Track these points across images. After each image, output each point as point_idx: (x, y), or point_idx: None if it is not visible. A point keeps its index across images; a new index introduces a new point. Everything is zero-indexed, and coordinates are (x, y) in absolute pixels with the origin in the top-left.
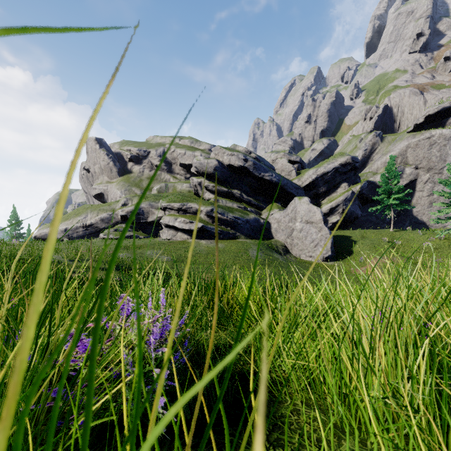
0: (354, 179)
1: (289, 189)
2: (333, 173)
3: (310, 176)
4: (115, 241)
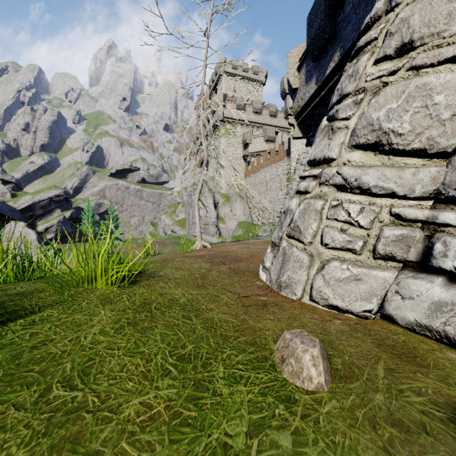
0: (66, 206)
1: (5, 212)
2: (49, 201)
3: (27, 201)
4: None
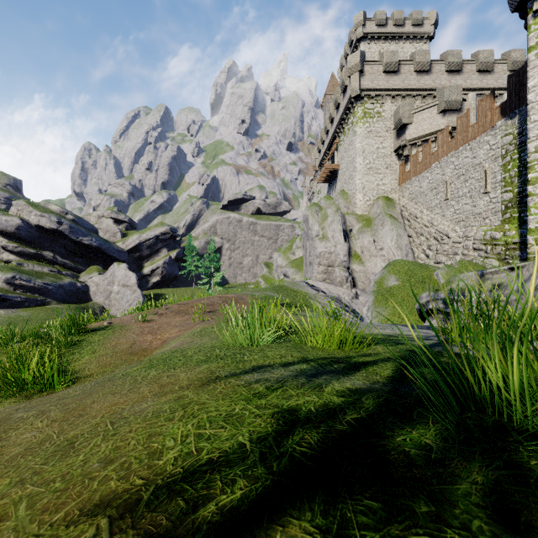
0: (173, 245)
1: (112, 253)
2: (155, 240)
3: (134, 241)
4: None
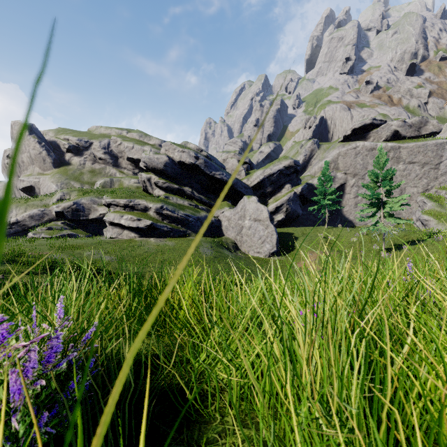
0: (296, 181)
1: (239, 188)
2: (278, 175)
3: (258, 176)
4: (48, 241)
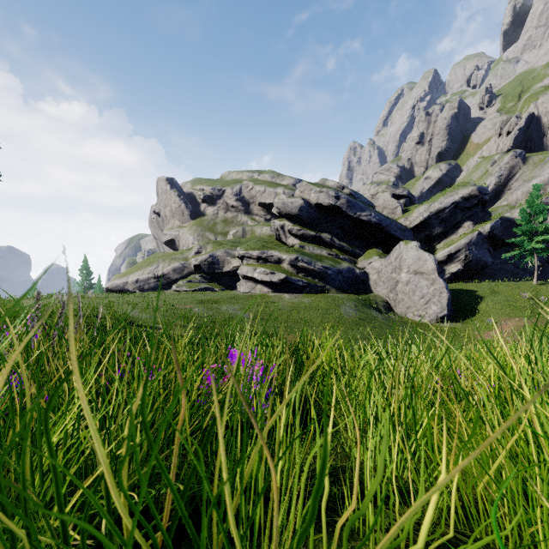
0: (481, 216)
1: (393, 231)
2: (452, 209)
3: (420, 214)
4: (189, 294)
